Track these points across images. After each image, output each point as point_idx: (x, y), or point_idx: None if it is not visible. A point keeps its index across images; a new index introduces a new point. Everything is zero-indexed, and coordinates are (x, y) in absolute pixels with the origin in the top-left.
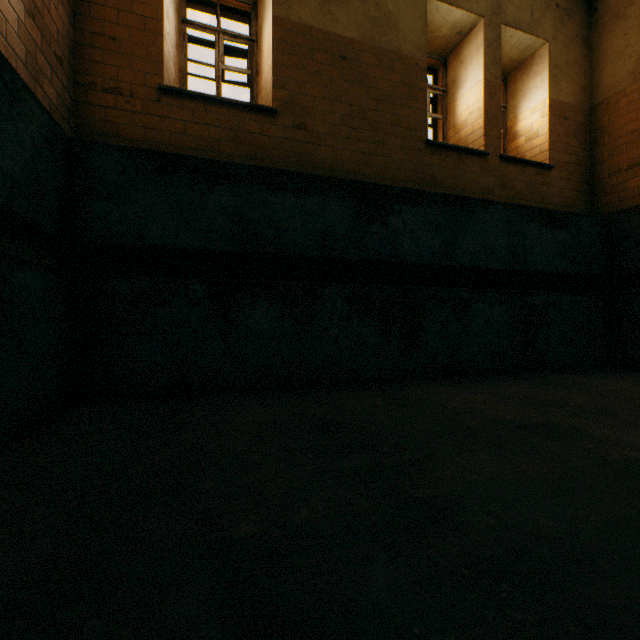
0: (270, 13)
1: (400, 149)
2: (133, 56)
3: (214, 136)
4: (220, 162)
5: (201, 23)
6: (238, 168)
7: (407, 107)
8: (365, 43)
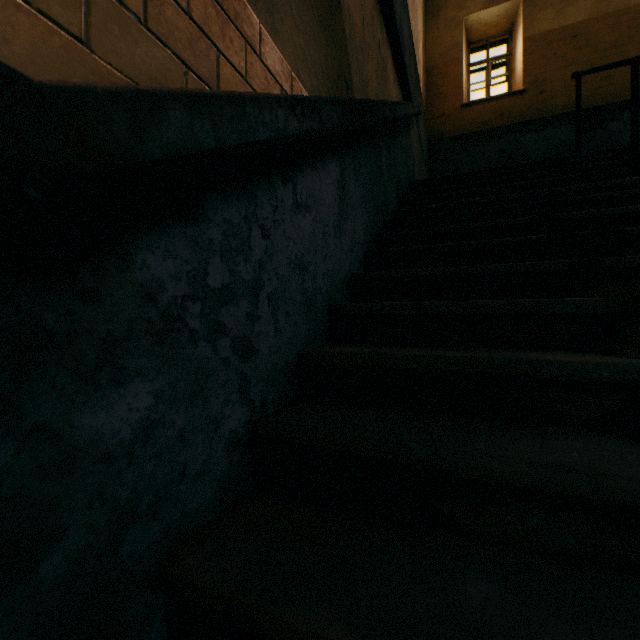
0: (520, 38)
1: (626, 75)
2: (449, 97)
3: (488, 118)
4: (492, 129)
5: (477, 62)
6: (502, 129)
7: (633, 43)
8: (592, 18)
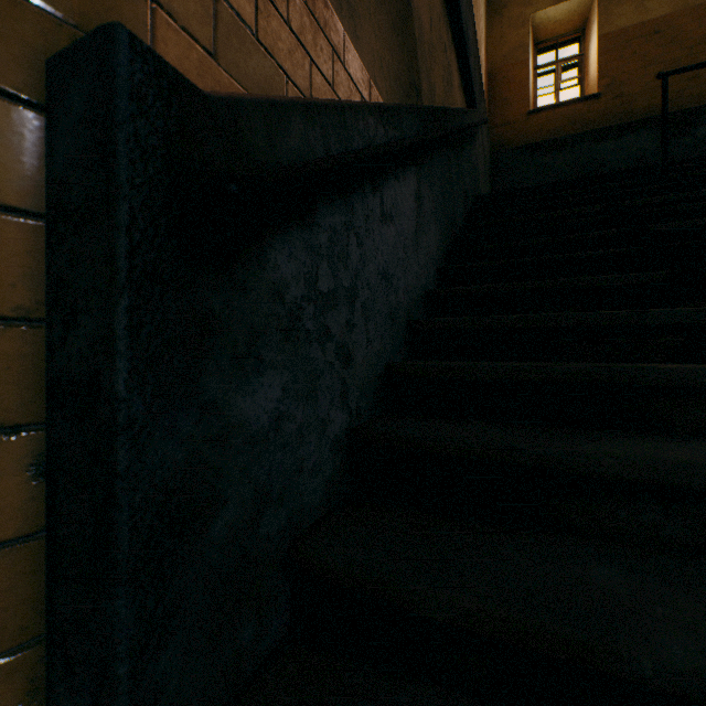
0: (595, 36)
1: None
2: (514, 104)
3: (557, 126)
4: (563, 138)
5: (546, 64)
6: (574, 137)
7: None
8: (677, 12)
